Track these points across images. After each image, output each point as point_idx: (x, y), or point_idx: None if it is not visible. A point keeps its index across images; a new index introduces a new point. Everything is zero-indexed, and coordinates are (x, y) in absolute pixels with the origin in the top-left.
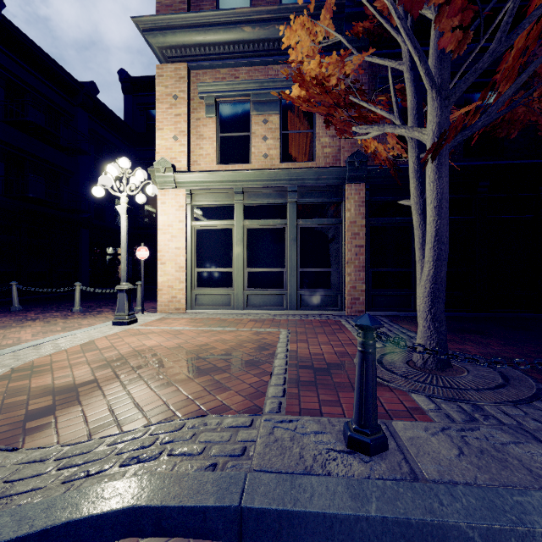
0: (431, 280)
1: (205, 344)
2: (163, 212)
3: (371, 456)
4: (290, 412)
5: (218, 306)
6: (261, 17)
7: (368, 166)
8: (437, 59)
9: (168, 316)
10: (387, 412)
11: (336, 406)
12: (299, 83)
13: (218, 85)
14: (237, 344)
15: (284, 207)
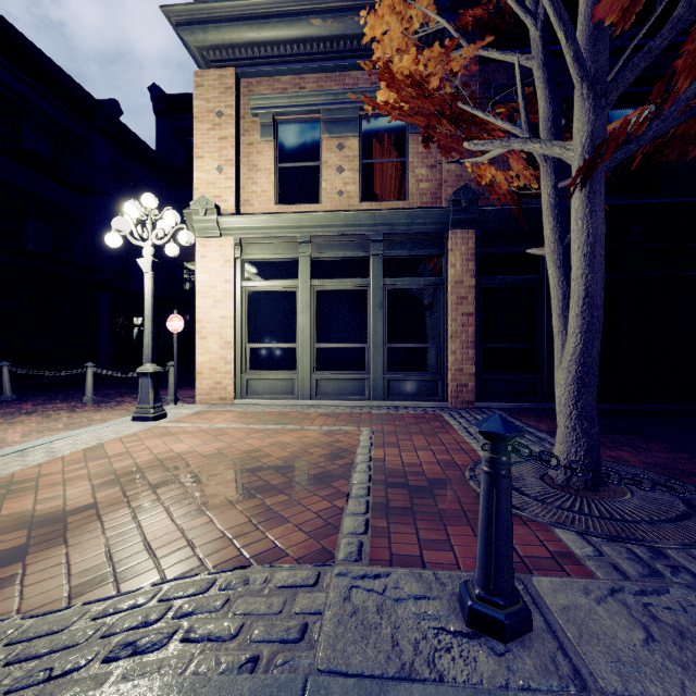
0: (578, 361)
1: (256, 449)
2: (203, 268)
3: (506, 642)
4: (375, 559)
5: (278, 396)
6: (335, 5)
7: (480, 206)
8: (589, 39)
9: (209, 408)
10: (522, 559)
11: (445, 548)
12: (387, 81)
13: (278, 99)
14: (301, 449)
15: (366, 262)
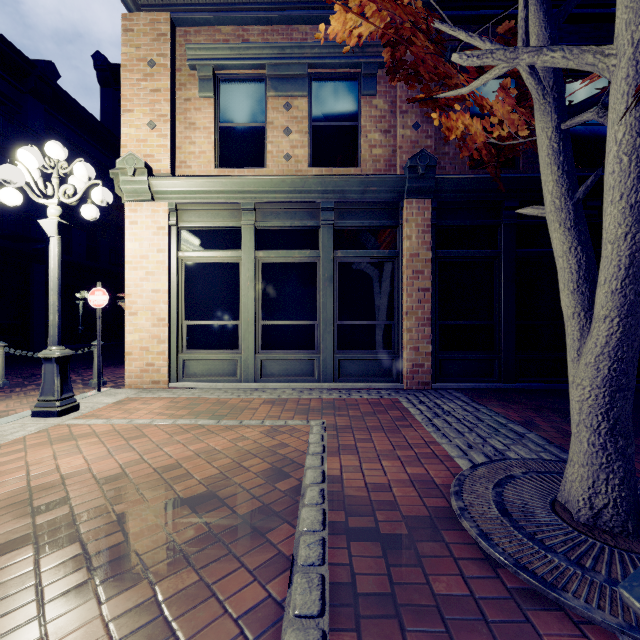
0: (612, 355)
1: (175, 462)
2: (132, 236)
3: None
4: None
5: (218, 378)
6: None
7: (437, 174)
8: None
9: (137, 395)
10: None
11: None
12: None
13: (218, 49)
14: (234, 460)
15: (316, 233)
